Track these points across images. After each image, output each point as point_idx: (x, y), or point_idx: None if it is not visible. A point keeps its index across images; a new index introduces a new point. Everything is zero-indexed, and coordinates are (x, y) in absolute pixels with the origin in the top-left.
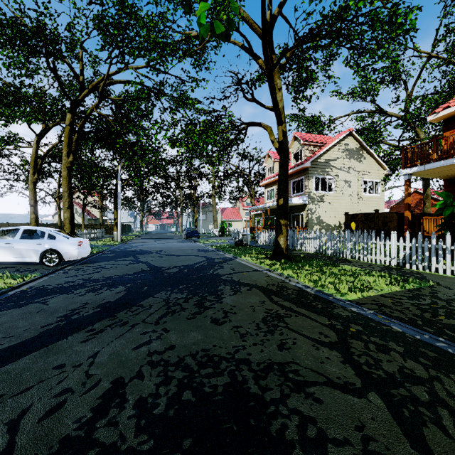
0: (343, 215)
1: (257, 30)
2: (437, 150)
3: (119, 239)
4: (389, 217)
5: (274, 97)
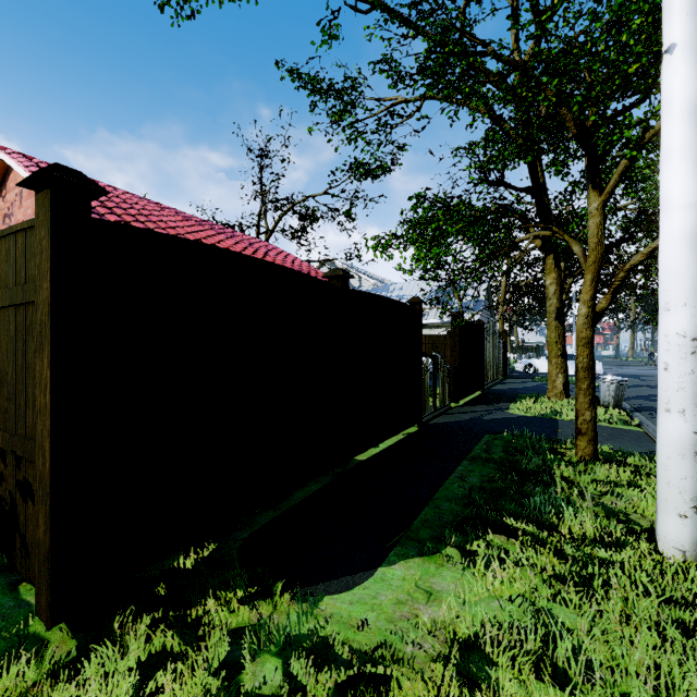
0: None
1: None
2: None
3: None
4: None
5: None
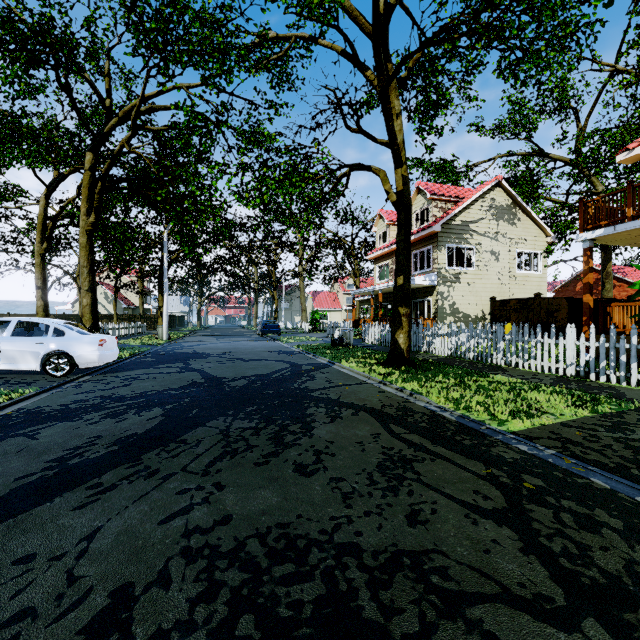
0: (488, 301)
1: (364, 26)
2: (634, 203)
3: (166, 336)
4: (556, 305)
5: (391, 125)
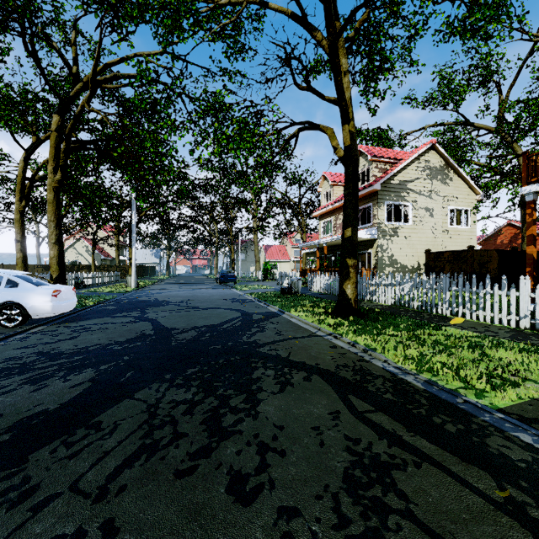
0: (423, 253)
1: None
2: None
3: (134, 284)
4: (488, 256)
5: (339, 80)
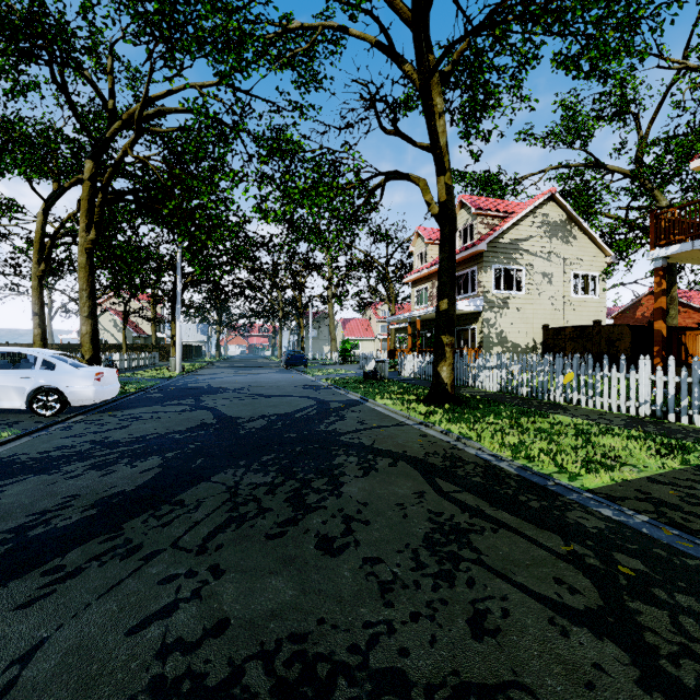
0: (540, 329)
1: (402, 11)
2: None
3: (179, 368)
4: (618, 333)
5: (432, 124)
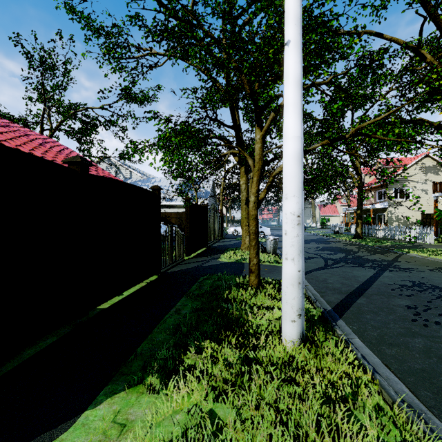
0: (420, 214)
1: None
2: None
3: None
4: None
5: (354, 165)
